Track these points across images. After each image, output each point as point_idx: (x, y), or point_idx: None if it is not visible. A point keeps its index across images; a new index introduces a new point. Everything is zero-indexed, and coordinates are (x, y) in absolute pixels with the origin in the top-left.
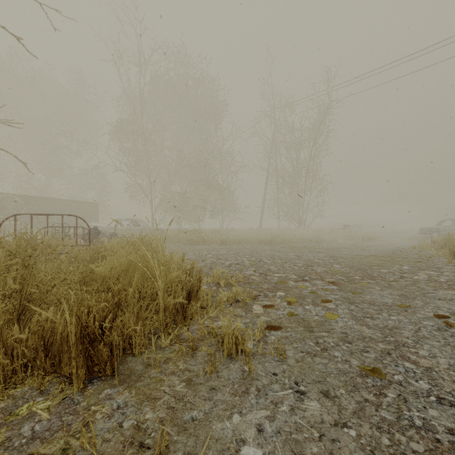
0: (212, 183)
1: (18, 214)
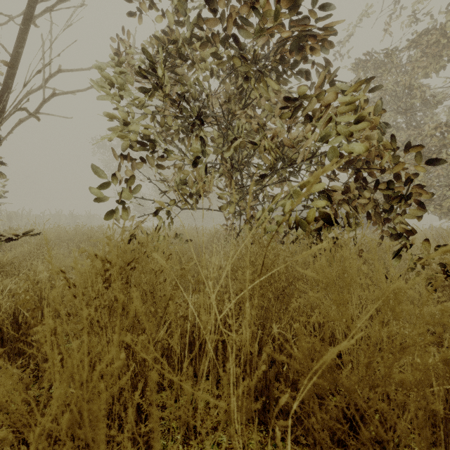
0: None
1: None
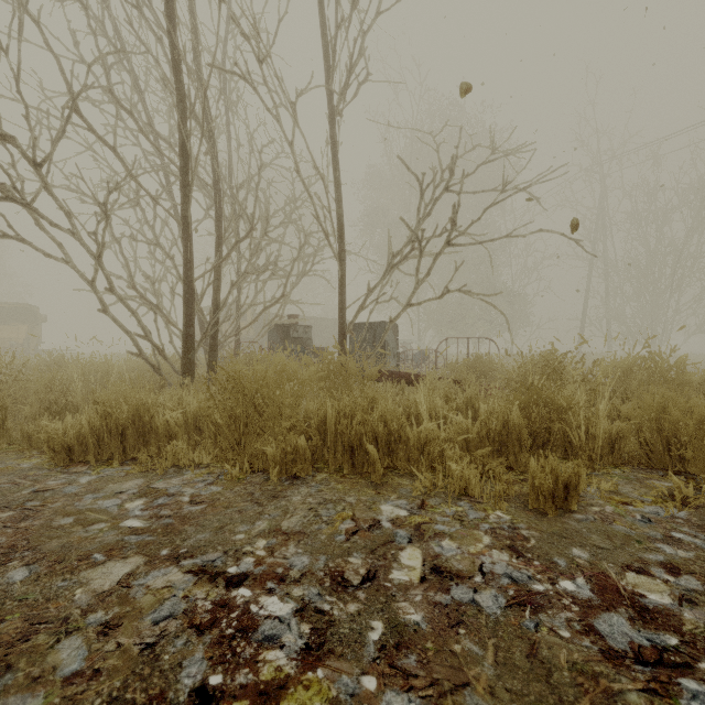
0: (500, 287)
1: (448, 338)
